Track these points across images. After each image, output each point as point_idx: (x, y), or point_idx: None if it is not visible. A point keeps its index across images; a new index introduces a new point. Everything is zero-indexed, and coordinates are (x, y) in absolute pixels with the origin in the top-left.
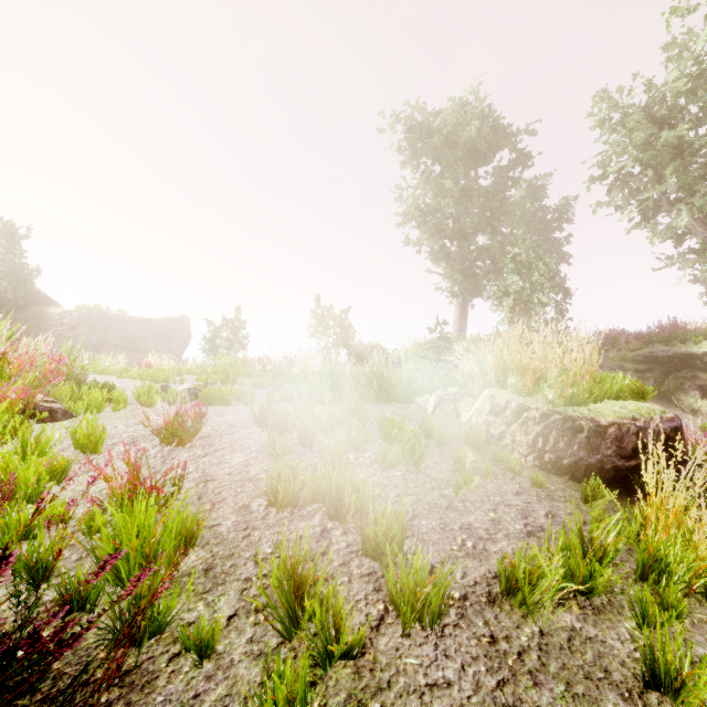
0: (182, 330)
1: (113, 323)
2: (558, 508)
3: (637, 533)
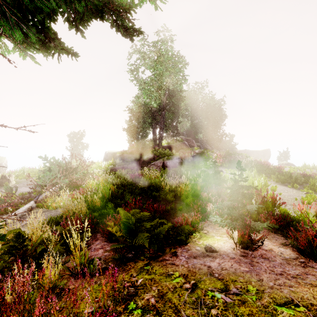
0: (268, 153)
1: (250, 152)
2: None
3: None
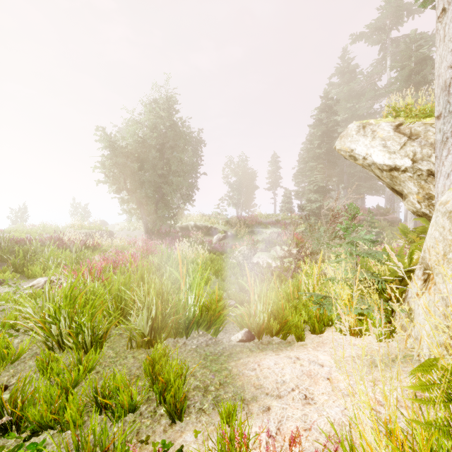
0: None
1: None
2: None
3: None
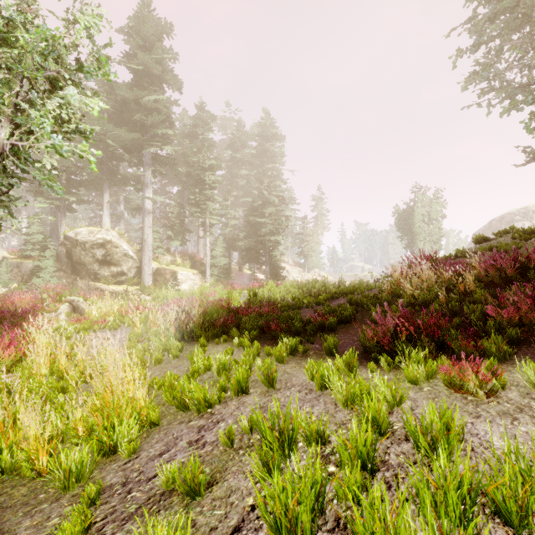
0: None
1: None
2: (129, 471)
3: (110, 446)
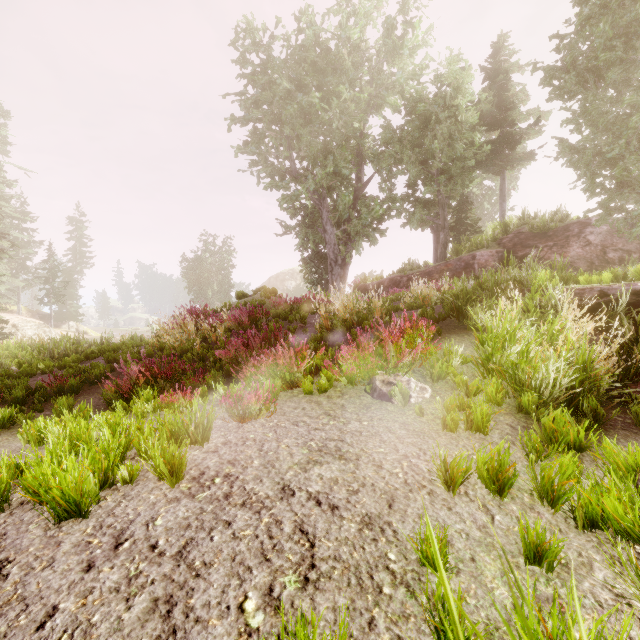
0: None
1: None
2: None
3: None
